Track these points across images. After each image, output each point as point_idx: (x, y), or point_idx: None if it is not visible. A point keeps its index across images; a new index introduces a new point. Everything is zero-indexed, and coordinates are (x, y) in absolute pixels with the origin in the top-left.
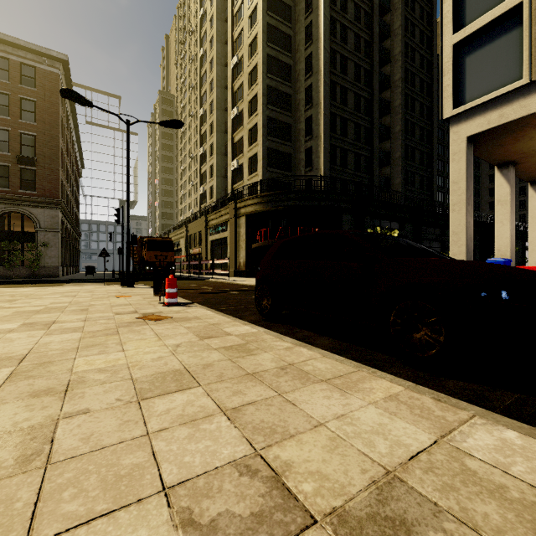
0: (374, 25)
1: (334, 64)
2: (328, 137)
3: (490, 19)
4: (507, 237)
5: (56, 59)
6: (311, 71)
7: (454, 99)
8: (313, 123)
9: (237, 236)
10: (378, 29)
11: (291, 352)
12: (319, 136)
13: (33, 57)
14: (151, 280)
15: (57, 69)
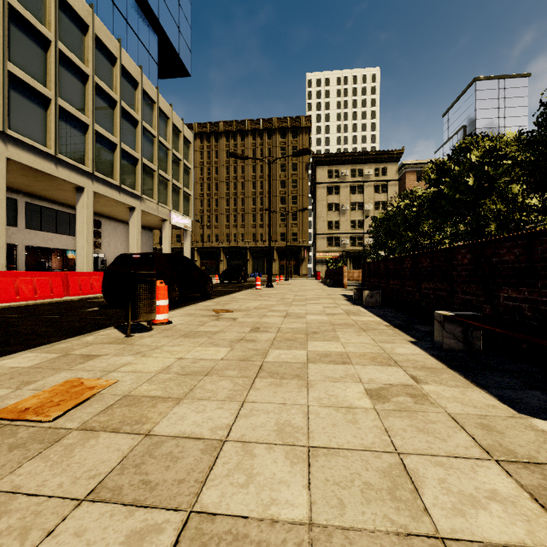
0: None
1: None
2: None
3: None
4: None
5: None
6: None
7: None
8: None
9: None
10: None
11: (221, 299)
12: None
13: None
14: None
15: None
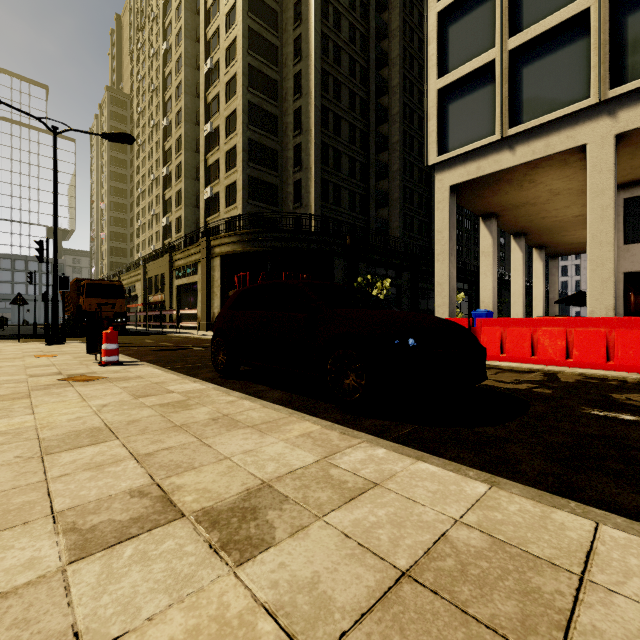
0: (371, 50)
1: (327, 87)
2: (320, 170)
3: (469, 70)
4: (490, 289)
5: None
6: (301, 92)
7: (438, 146)
8: (303, 152)
9: (210, 281)
10: (376, 55)
11: (232, 405)
12: (309, 167)
13: None
14: None
15: None
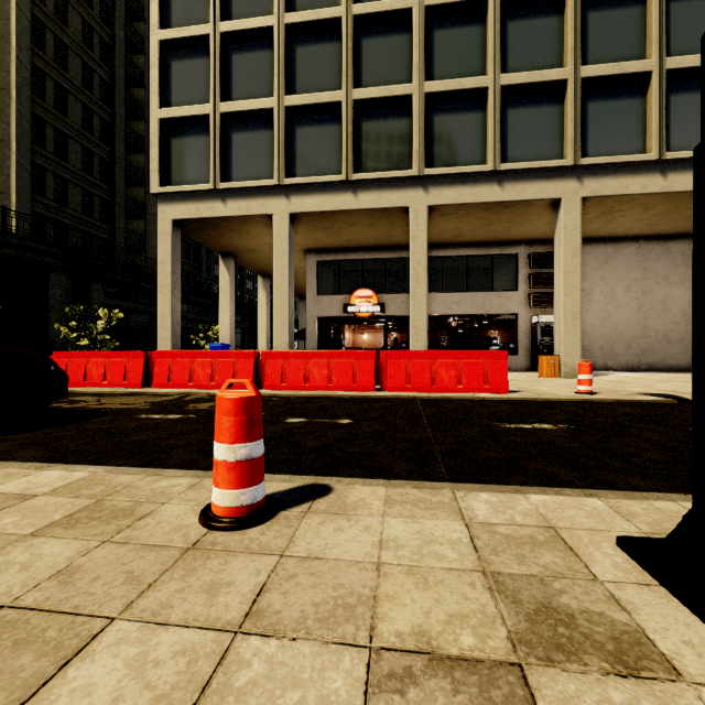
0: (117, 26)
1: (42, 42)
2: (28, 150)
3: (189, 114)
4: (228, 323)
5: None
6: None
7: (161, 176)
8: None
9: None
10: (127, 35)
11: None
12: (9, 141)
13: None
14: None
15: None
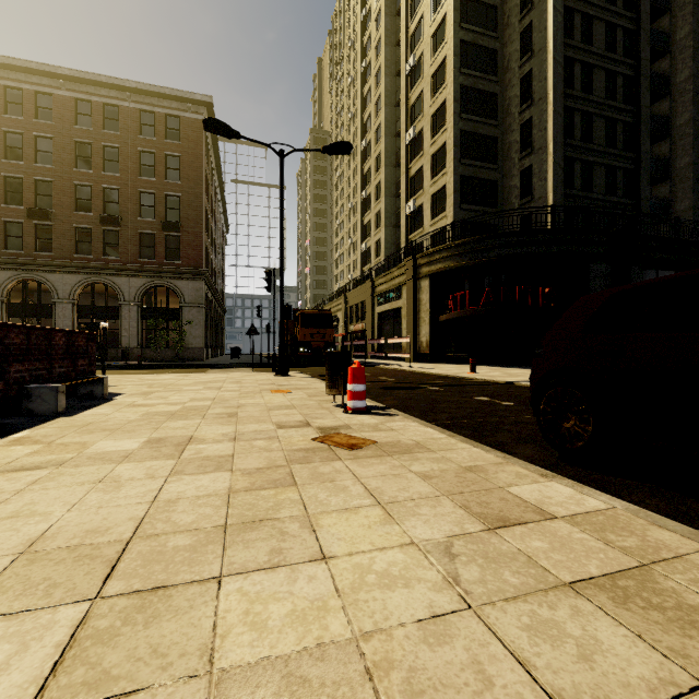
0: None
1: (570, 30)
2: (561, 146)
3: None
4: None
5: (200, 104)
6: (531, 51)
7: None
8: (534, 129)
9: (417, 305)
10: None
11: None
12: (545, 146)
13: (177, 105)
14: (306, 366)
15: (201, 116)
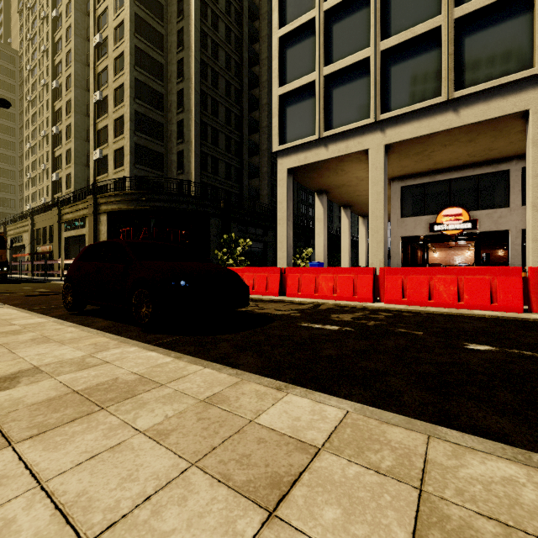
0: (244, 50)
1: (206, 75)
2: (199, 144)
3: (299, 85)
4: (322, 246)
5: None
6: (184, 76)
7: (280, 138)
8: (185, 128)
9: (97, 234)
10: (249, 55)
11: (58, 330)
12: (190, 141)
13: None
14: None
15: None
